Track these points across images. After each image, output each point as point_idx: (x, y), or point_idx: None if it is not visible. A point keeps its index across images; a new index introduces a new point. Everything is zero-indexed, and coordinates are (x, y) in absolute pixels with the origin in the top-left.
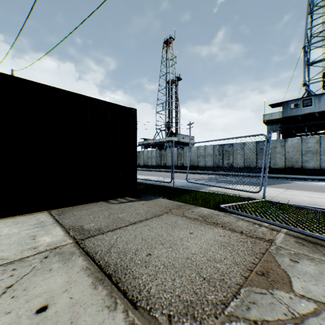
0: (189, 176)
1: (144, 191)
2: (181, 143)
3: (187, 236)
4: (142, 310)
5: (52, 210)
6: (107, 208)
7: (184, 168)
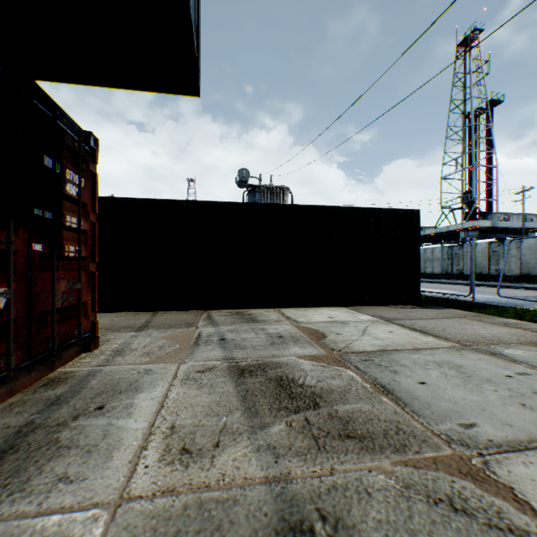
0: (510, 293)
1: (428, 303)
2: (498, 231)
3: (478, 328)
4: (442, 338)
5: (346, 307)
6: (393, 310)
7: (504, 280)
